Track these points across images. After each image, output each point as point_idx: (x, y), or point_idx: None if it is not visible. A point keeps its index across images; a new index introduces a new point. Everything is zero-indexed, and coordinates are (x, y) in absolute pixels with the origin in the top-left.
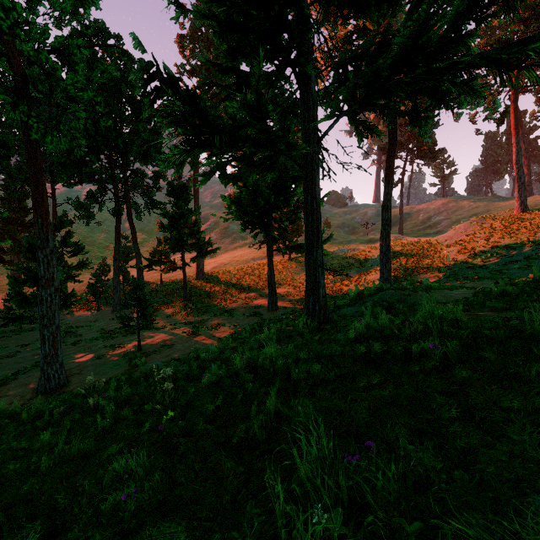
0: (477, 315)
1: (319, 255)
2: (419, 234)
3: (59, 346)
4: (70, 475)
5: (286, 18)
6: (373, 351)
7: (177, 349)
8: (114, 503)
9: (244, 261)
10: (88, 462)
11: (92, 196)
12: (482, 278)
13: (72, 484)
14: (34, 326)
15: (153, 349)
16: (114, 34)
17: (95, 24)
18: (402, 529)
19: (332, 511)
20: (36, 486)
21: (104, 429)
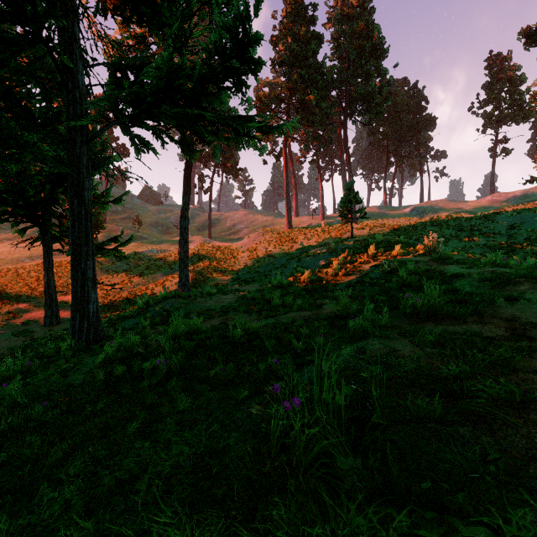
0: (228, 319)
1: (89, 267)
2: (225, 239)
3: None
4: None
5: None
6: (113, 374)
7: None
8: None
9: (14, 260)
10: None
11: None
12: (255, 281)
13: None
14: None
15: None
16: None
17: None
18: None
19: None
20: None
21: None
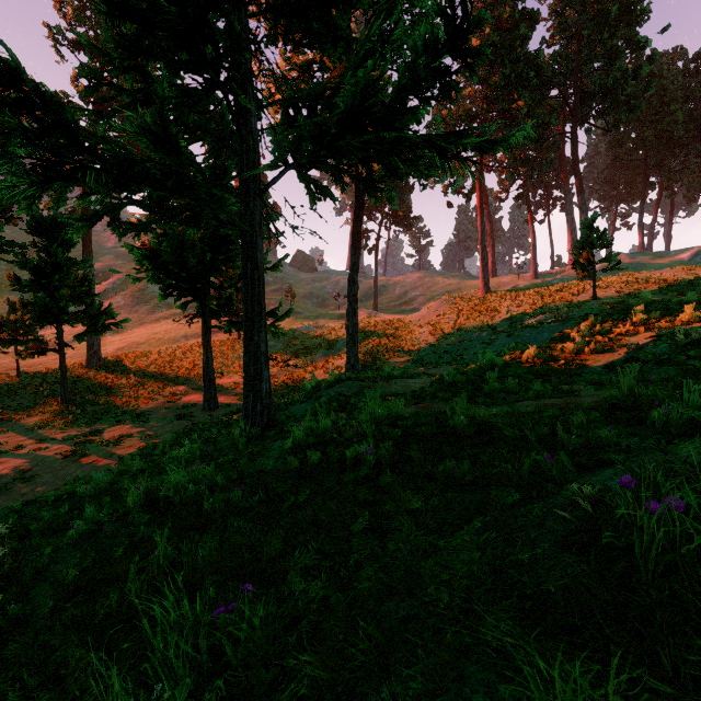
0: (426, 408)
1: (262, 339)
2: (395, 310)
3: None
4: None
5: (210, 26)
6: (308, 462)
7: (42, 483)
8: None
9: (170, 340)
10: None
11: None
12: (445, 363)
13: None
14: None
15: None
16: None
17: None
18: (258, 677)
19: (166, 685)
20: None
21: None
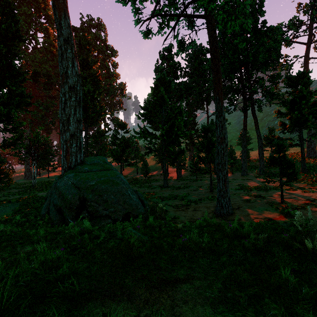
0: None
1: None
2: None
3: (227, 185)
4: None
5: None
6: None
7: None
8: None
9: None
10: None
11: (230, 101)
12: None
13: None
14: (201, 178)
15: (296, 204)
16: None
17: None
18: None
19: None
20: None
21: None
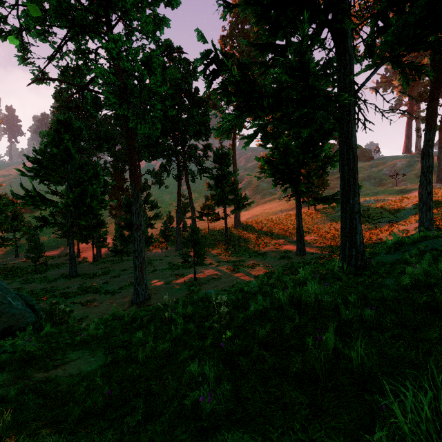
0: None
1: (356, 202)
2: None
3: (144, 272)
4: (157, 368)
5: None
6: (439, 300)
7: (222, 282)
8: (193, 401)
9: (273, 213)
10: (168, 361)
11: (163, 167)
12: None
13: (160, 376)
14: (129, 258)
15: (204, 280)
16: (177, 47)
17: (165, 43)
18: None
19: None
20: (136, 371)
21: (176, 337)
